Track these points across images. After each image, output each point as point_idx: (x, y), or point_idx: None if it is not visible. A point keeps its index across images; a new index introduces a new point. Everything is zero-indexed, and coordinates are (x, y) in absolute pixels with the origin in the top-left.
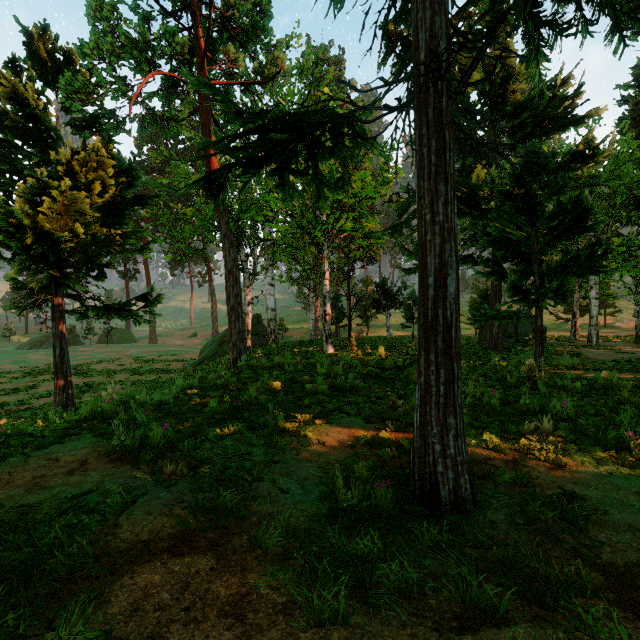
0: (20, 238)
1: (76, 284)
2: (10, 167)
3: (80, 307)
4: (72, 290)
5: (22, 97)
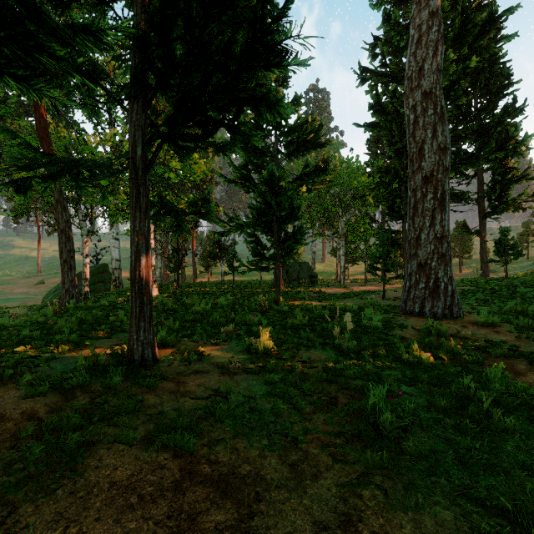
0: None
1: None
2: None
3: None
4: None
5: None
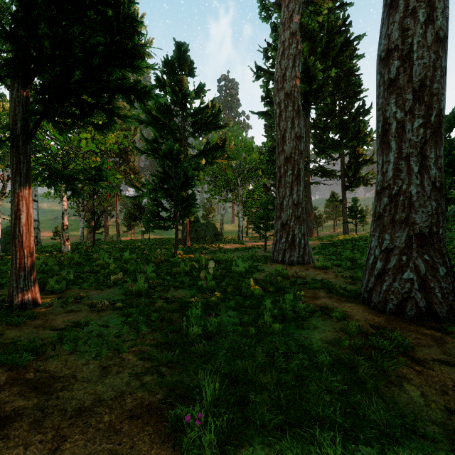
0: None
1: None
2: None
3: None
4: None
5: None
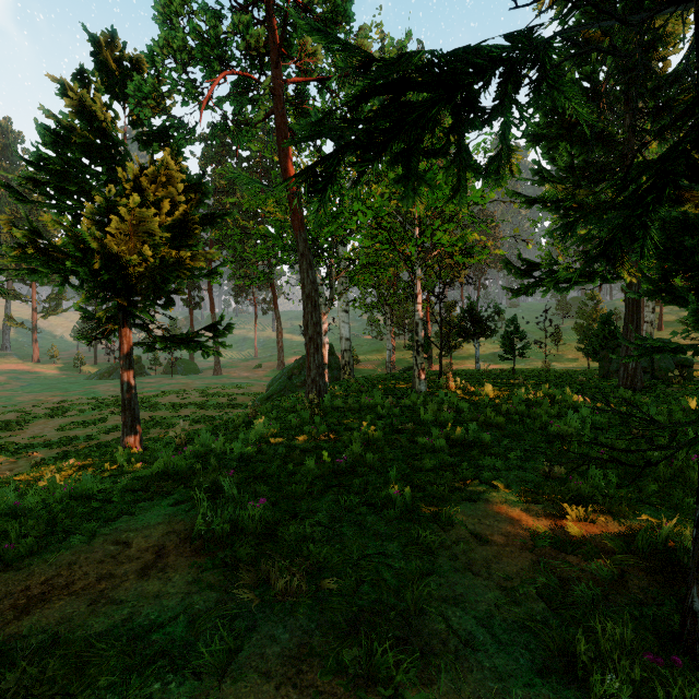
0: (87, 263)
1: (144, 313)
2: (78, 188)
3: (148, 338)
4: (140, 319)
5: (90, 110)
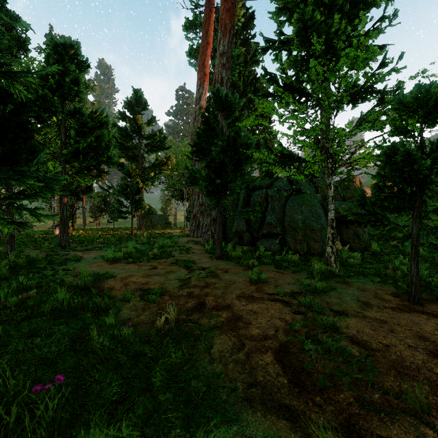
0: None
1: None
2: None
3: None
4: None
5: None
